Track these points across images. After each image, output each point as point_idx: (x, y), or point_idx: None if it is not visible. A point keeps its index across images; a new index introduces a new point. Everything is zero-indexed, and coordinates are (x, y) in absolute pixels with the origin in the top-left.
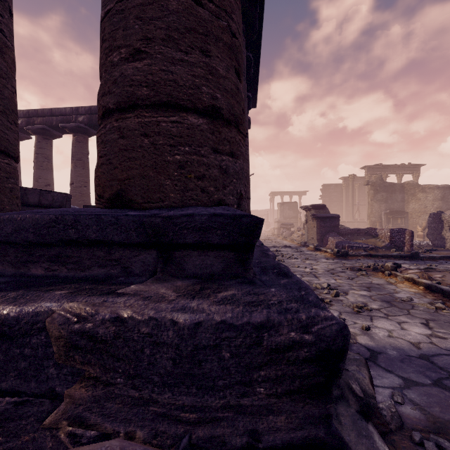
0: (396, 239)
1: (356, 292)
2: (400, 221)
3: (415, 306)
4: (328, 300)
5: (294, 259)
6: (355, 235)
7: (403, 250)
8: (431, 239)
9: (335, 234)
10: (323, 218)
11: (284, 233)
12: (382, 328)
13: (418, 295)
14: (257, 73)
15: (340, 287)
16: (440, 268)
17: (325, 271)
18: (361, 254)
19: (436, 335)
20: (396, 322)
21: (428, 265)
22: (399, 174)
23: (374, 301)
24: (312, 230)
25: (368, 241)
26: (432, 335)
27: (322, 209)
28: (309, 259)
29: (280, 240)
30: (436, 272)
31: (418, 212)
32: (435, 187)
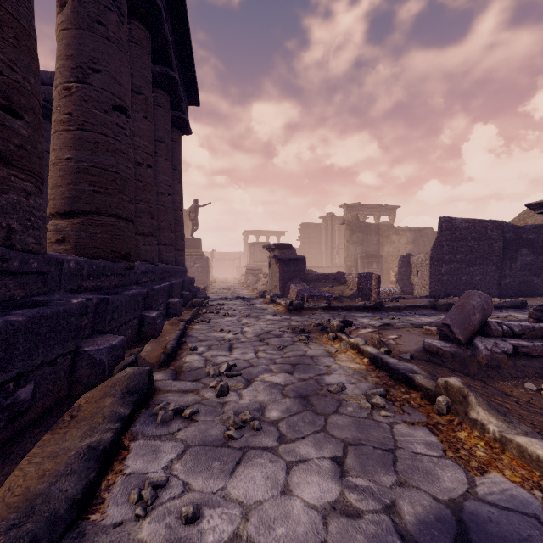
0: (363, 286)
1: (267, 377)
2: (375, 266)
3: (344, 403)
4: (188, 412)
5: (228, 318)
6: (323, 282)
7: (370, 299)
8: (401, 285)
9: (299, 281)
10: (286, 260)
11: (248, 280)
12: (237, 499)
13: (357, 376)
14: (189, 48)
15: (249, 369)
16: (398, 325)
17: (255, 335)
18: (318, 306)
19: (346, 502)
20: (286, 463)
21: (390, 318)
22: (376, 215)
23: (282, 400)
24: (275, 276)
25: (335, 289)
26: (336, 508)
27: (288, 250)
28: (249, 317)
29: (241, 290)
30: (393, 330)
31: (392, 256)
32: (407, 229)
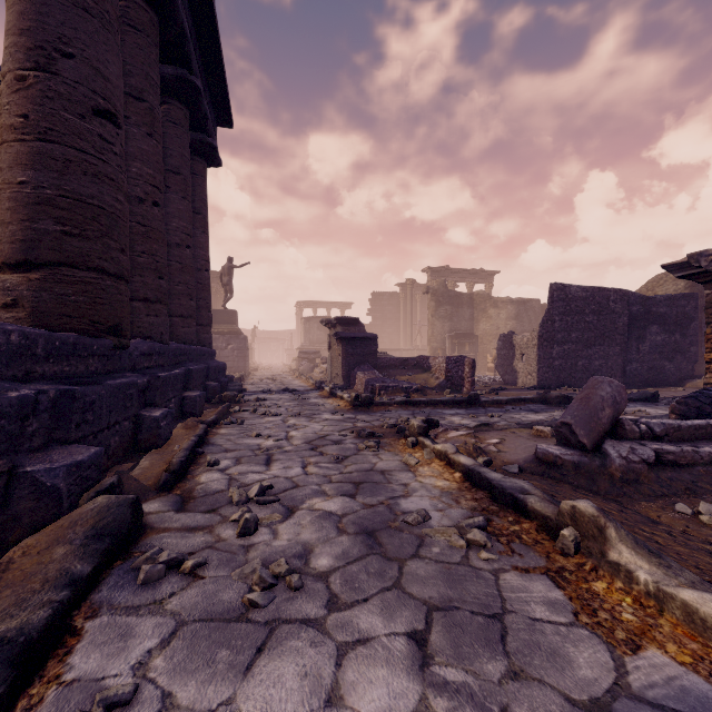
0: (453, 373)
1: (318, 504)
2: (468, 348)
3: (427, 541)
4: (189, 565)
5: (270, 417)
6: (400, 369)
7: (461, 391)
8: (501, 373)
9: (368, 367)
10: (351, 339)
11: (301, 366)
12: None
13: (446, 499)
14: (216, 44)
15: (293, 492)
16: (500, 424)
17: (305, 442)
18: (394, 400)
19: None
20: (336, 647)
21: (489, 416)
22: (469, 282)
23: (337, 539)
24: (337, 360)
25: (416, 378)
26: None
27: (354, 326)
28: (299, 416)
29: (291, 380)
30: (494, 432)
31: (489, 336)
32: (509, 301)
